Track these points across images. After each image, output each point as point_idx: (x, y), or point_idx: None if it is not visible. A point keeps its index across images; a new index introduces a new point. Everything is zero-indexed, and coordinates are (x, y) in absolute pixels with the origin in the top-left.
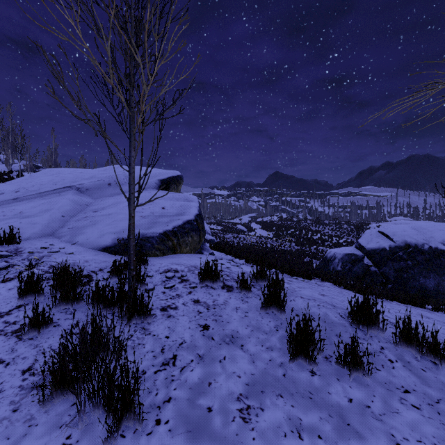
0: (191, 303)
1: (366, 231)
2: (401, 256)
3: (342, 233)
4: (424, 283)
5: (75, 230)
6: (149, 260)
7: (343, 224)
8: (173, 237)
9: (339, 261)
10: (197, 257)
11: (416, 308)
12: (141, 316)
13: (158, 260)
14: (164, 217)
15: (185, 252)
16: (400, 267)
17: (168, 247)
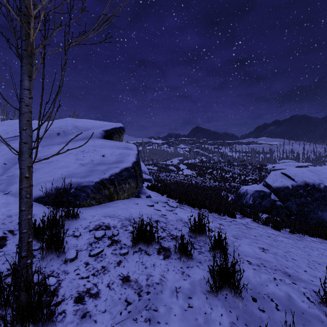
0: (118, 283)
1: (271, 172)
2: (302, 194)
3: (247, 172)
4: (321, 215)
5: (13, 178)
6: (81, 212)
7: (247, 165)
8: (110, 185)
9: (251, 196)
10: (133, 203)
11: (325, 241)
12: (37, 326)
13: (91, 211)
14: (102, 165)
15: (122, 198)
16: (301, 202)
17: (104, 196)
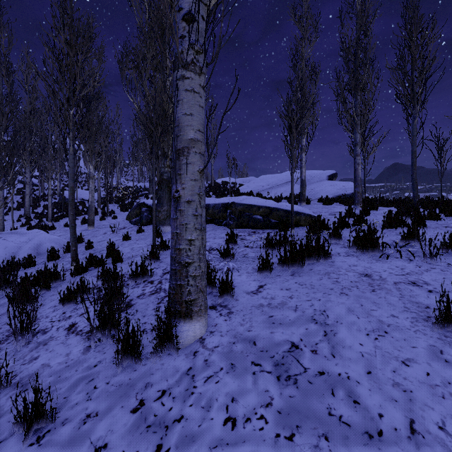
0: None
1: None
2: None
3: None
4: None
5: (312, 195)
6: None
7: None
8: None
9: None
10: None
11: None
12: None
13: None
14: (348, 189)
15: None
16: None
17: None
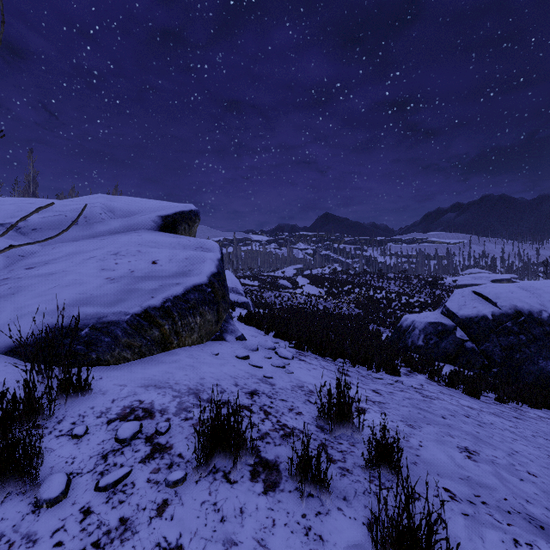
0: None
1: (456, 291)
2: (510, 328)
3: (412, 291)
4: (545, 367)
5: None
6: (99, 376)
7: (411, 279)
8: (163, 319)
9: (420, 333)
10: (210, 354)
11: None
12: None
13: (121, 374)
14: (151, 279)
15: (189, 343)
16: (510, 343)
17: (151, 341)
